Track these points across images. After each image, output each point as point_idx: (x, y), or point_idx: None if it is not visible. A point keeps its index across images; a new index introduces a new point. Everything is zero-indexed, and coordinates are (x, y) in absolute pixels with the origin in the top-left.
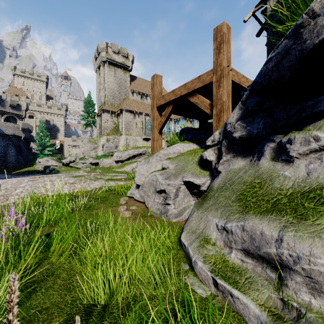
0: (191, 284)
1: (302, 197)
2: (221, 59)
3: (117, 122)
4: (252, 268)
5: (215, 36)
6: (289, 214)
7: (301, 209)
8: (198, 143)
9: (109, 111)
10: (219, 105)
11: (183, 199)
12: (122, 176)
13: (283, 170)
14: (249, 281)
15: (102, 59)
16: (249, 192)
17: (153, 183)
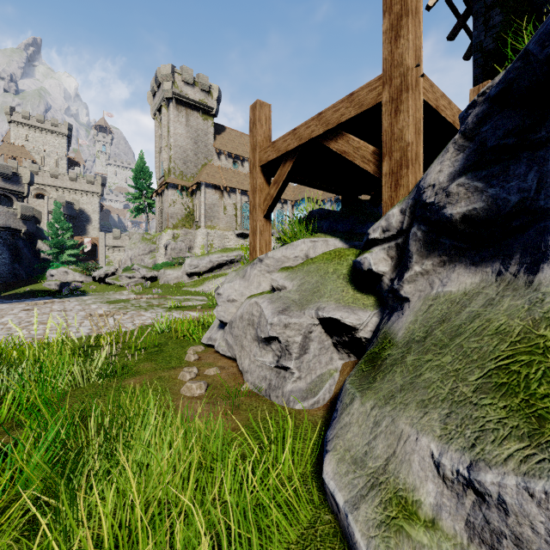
0: None
1: None
2: (403, 52)
3: (192, 205)
4: None
5: (389, 2)
6: None
7: None
8: (344, 238)
9: (176, 185)
10: (397, 152)
11: (318, 357)
12: (198, 301)
13: None
14: None
15: (164, 95)
16: (532, 367)
17: (252, 320)
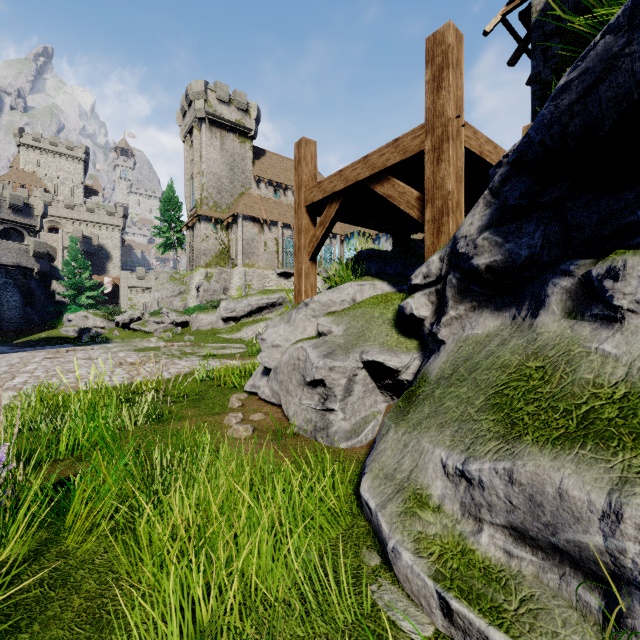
0: (386, 605)
1: None
2: (444, 103)
3: (227, 240)
4: (535, 572)
5: (431, 53)
6: (631, 448)
7: None
8: (392, 281)
9: (210, 218)
10: (439, 200)
11: (362, 400)
12: (236, 349)
13: (597, 340)
14: (531, 608)
15: (196, 115)
16: (517, 390)
17: (298, 365)
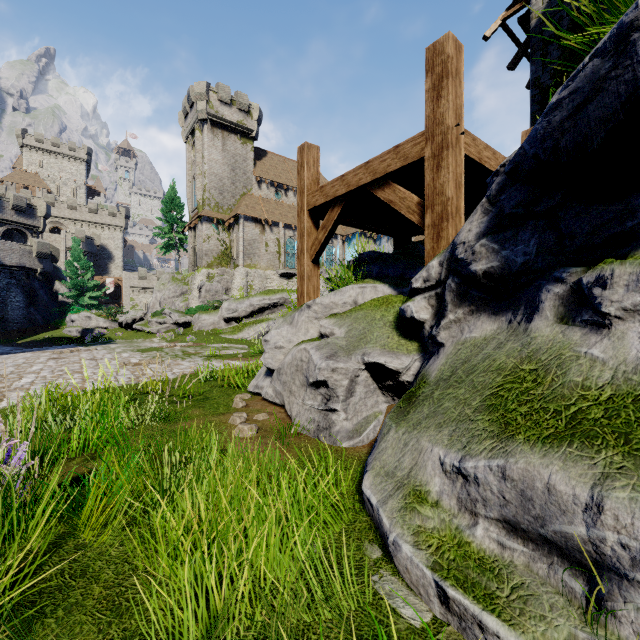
0: (387, 594)
1: (639, 406)
2: (444, 111)
3: (229, 241)
4: (526, 562)
5: (431, 62)
6: (613, 446)
7: (639, 435)
8: (393, 284)
9: (212, 218)
10: (438, 206)
11: (364, 400)
12: (238, 349)
13: (587, 345)
14: (521, 594)
15: (197, 117)
16: (511, 392)
17: (301, 366)
